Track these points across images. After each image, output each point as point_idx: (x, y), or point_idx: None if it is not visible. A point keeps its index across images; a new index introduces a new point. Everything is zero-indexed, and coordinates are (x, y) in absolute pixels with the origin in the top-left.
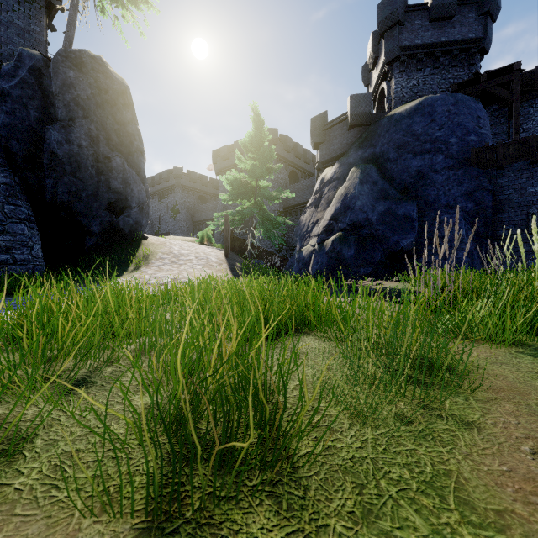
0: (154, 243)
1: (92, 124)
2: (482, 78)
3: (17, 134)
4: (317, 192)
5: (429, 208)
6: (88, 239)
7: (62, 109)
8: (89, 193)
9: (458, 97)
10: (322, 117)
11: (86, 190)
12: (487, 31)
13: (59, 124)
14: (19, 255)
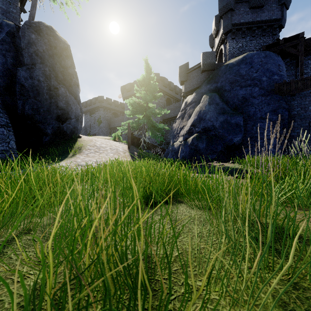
0: (85, 140)
1: (46, 67)
2: (280, 42)
3: None
4: (183, 109)
5: (250, 119)
6: (45, 137)
7: (27, 58)
8: (45, 109)
9: (267, 53)
10: (185, 65)
11: (43, 107)
12: (284, 14)
13: (25, 67)
14: (0, 147)
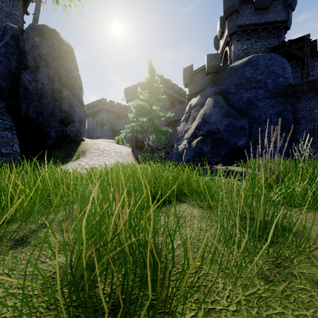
0: (88, 143)
1: (50, 70)
2: (286, 44)
3: (3, 76)
4: (187, 112)
5: (255, 122)
6: (48, 140)
7: (31, 61)
8: (48, 113)
9: (272, 55)
10: (190, 67)
11: (46, 111)
12: (289, 16)
13: (29, 70)
14: (5, 150)
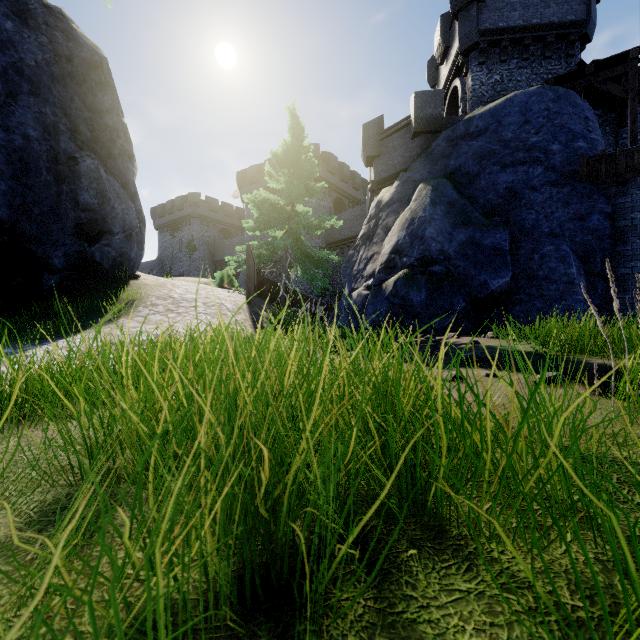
0: (147, 284)
1: (47, 106)
2: (587, 70)
3: None
4: (371, 218)
5: (525, 237)
6: (47, 276)
7: None
8: (45, 209)
9: (560, 91)
10: (377, 123)
11: (39, 204)
12: (591, 12)
13: None
14: None
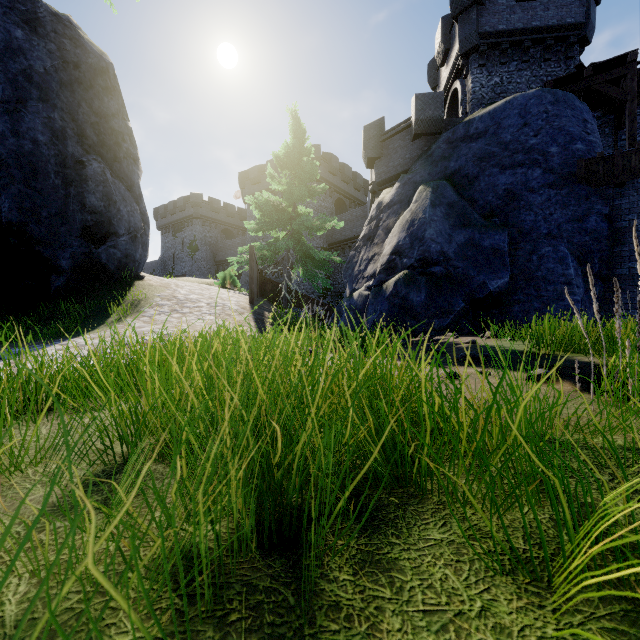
0: (152, 284)
1: (55, 112)
2: (586, 72)
3: None
4: (372, 219)
5: (524, 238)
6: (54, 277)
7: (5, 85)
8: (53, 212)
9: (558, 94)
10: (378, 124)
11: (47, 207)
12: (591, 15)
13: (0, 107)
14: None
